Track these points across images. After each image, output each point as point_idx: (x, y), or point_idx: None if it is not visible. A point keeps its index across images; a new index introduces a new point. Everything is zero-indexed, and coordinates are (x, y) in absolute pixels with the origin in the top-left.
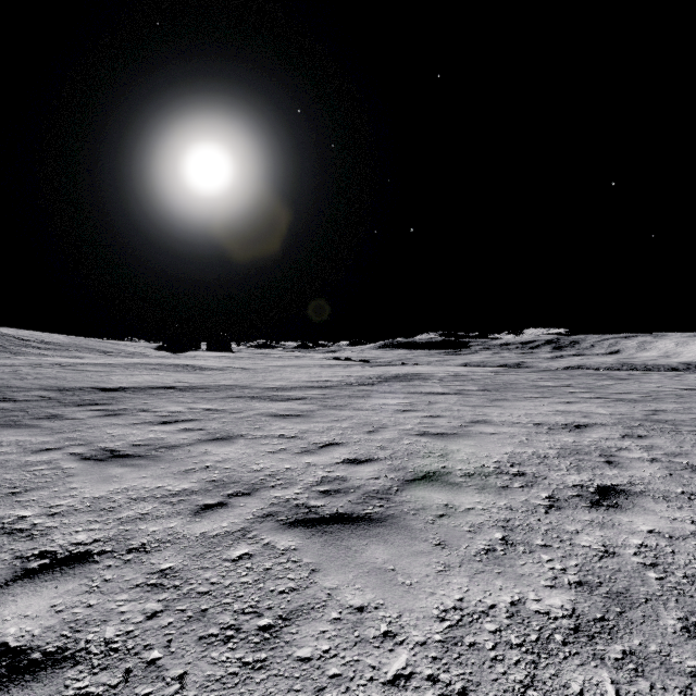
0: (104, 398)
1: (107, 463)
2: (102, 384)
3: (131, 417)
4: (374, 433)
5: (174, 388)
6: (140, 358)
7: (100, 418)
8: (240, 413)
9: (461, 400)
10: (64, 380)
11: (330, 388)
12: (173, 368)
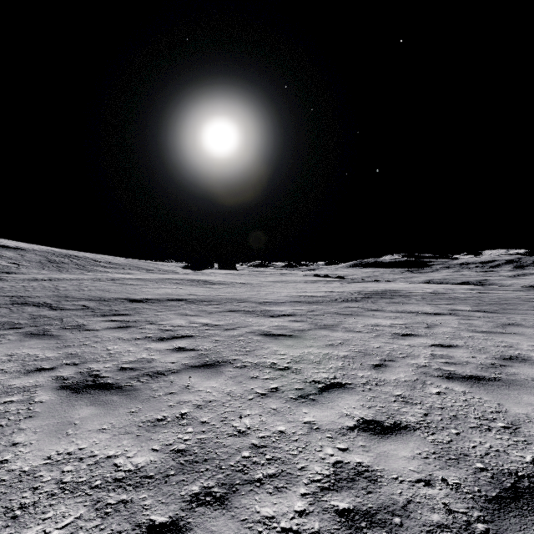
0: (128, 309)
1: (79, 397)
2: (133, 295)
3: (137, 330)
4: (382, 369)
5: (185, 301)
6: (170, 274)
7: (112, 330)
8: (234, 330)
9: (464, 323)
10: (108, 291)
11: (316, 304)
12: (190, 282)
